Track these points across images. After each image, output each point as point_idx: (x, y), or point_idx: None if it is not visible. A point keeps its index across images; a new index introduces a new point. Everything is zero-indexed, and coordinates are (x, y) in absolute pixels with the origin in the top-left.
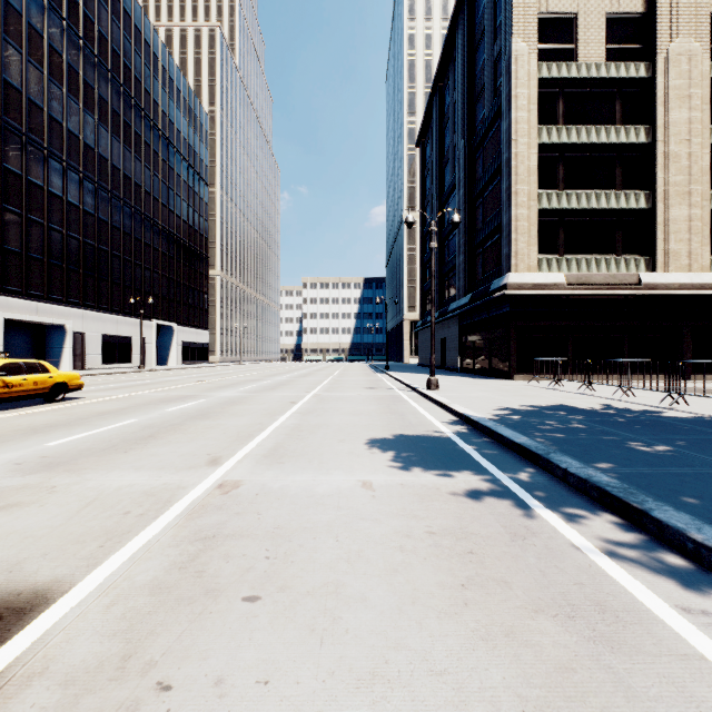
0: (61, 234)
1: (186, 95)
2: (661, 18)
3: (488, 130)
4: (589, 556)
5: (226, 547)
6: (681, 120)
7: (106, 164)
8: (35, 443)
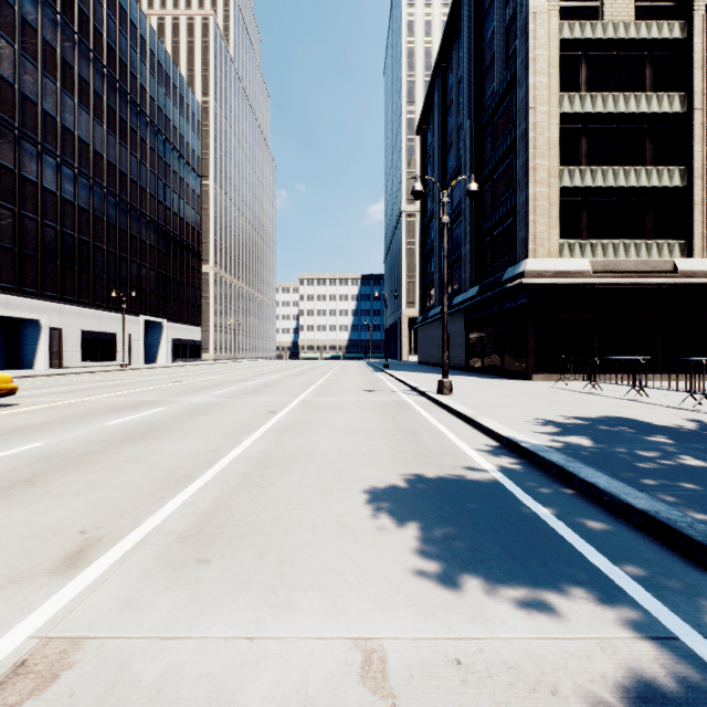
0: (36, 222)
1: (176, 82)
2: None
3: (499, 105)
4: None
5: None
6: None
7: (87, 149)
8: None
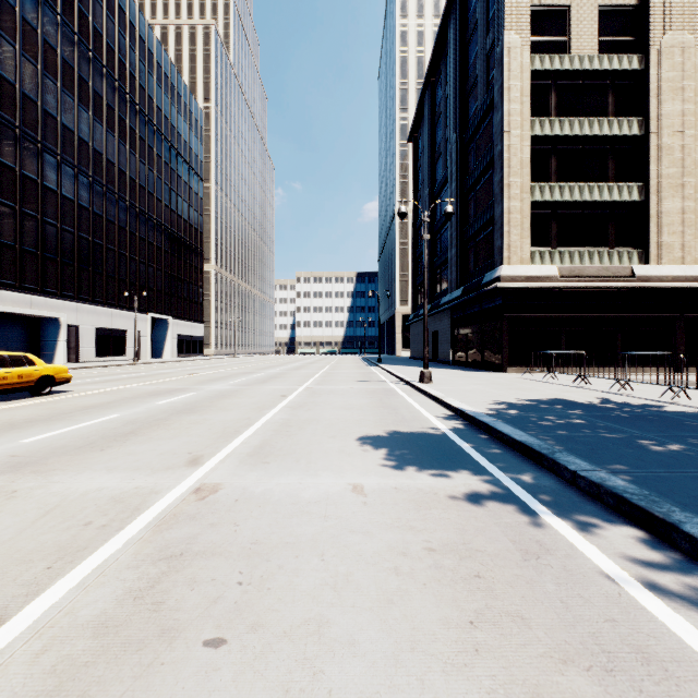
0: (56, 227)
1: (181, 91)
2: (654, 10)
3: (481, 124)
4: (616, 581)
5: (193, 569)
6: (674, 112)
7: (100, 158)
8: (8, 440)
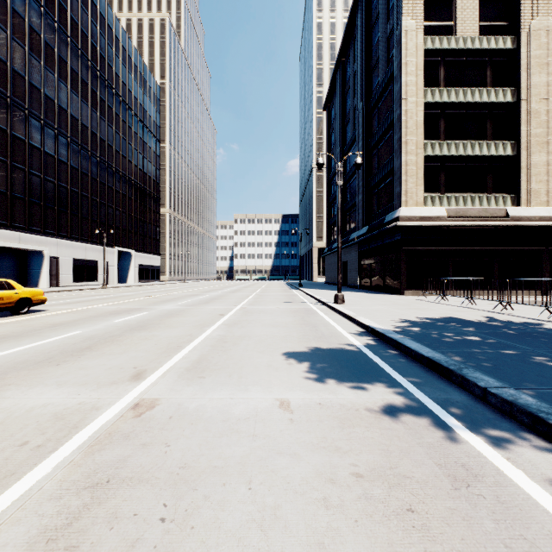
0: (40, 178)
1: (141, 69)
2: None
3: (382, 93)
4: None
5: (116, 501)
6: (540, 83)
7: (76, 122)
8: None
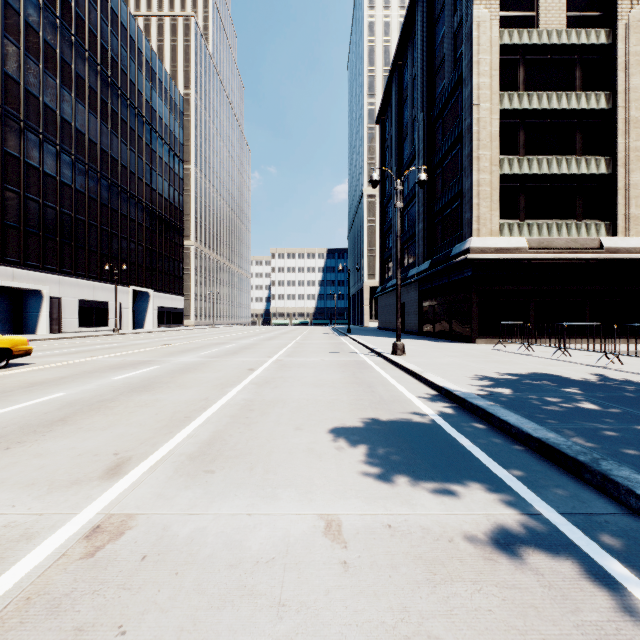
0: (38, 203)
1: (161, 77)
2: None
3: (448, 101)
4: None
5: None
6: None
7: (83, 138)
8: None
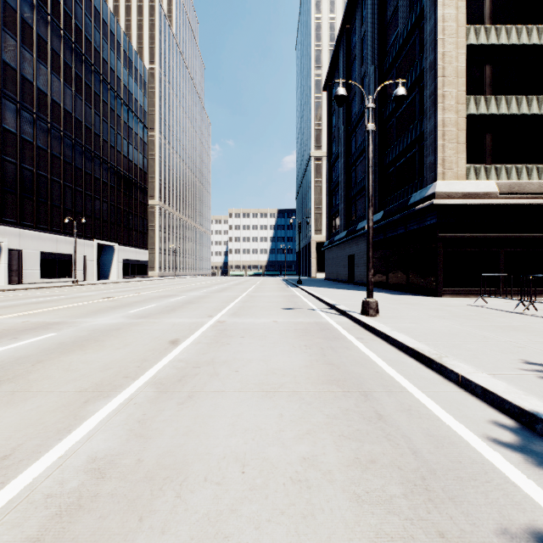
0: None
1: (126, 48)
2: None
3: (402, 47)
4: None
5: None
6: None
7: (45, 97)
8: None
